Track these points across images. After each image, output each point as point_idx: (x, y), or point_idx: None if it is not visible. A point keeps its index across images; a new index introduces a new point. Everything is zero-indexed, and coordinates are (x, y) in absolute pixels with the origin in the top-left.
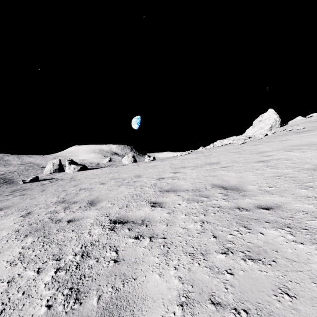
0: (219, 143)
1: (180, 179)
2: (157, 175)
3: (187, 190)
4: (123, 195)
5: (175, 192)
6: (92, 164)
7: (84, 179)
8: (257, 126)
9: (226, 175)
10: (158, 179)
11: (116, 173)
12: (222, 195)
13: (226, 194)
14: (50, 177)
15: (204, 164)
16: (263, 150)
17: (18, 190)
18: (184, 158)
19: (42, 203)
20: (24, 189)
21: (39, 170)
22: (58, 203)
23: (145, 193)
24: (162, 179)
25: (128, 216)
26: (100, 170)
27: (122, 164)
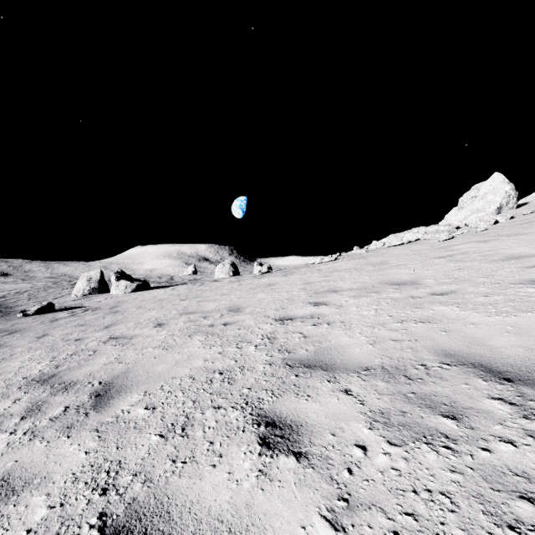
0: (394, 239)
1: (334, 323)
2: (276, 309)
3: (367, 371)
4: (189, 370)
5: (331, 374)
6: (162, 278)
7: (134, 309)
8: (468, 207)
9: (463, 320)
10: (279, 319)
11: (195, 299)
12: (512, 412)
13: (528, 408)
14: (79, 303)
15: (380, 283)
16: (517, 253)
17: (1, 333)
18: (329, 269)
19: (3, 380)
20: (13, 331)
21: (68, 289)
22: (33, 383)
23: (245, 371)
24: (289, 320)
25: (169, 507)
26: (170, 290)
27: (213, 279)
